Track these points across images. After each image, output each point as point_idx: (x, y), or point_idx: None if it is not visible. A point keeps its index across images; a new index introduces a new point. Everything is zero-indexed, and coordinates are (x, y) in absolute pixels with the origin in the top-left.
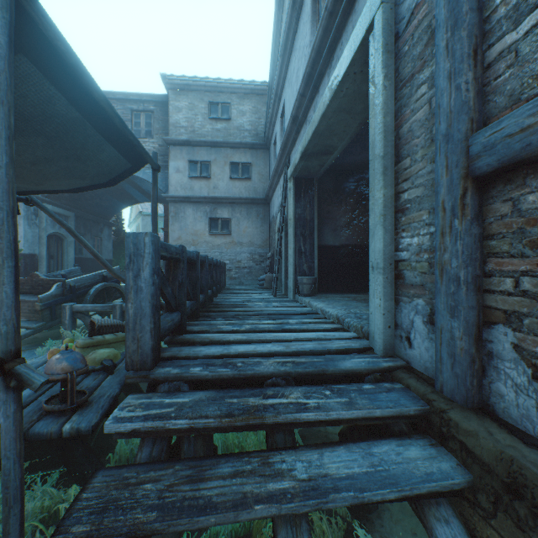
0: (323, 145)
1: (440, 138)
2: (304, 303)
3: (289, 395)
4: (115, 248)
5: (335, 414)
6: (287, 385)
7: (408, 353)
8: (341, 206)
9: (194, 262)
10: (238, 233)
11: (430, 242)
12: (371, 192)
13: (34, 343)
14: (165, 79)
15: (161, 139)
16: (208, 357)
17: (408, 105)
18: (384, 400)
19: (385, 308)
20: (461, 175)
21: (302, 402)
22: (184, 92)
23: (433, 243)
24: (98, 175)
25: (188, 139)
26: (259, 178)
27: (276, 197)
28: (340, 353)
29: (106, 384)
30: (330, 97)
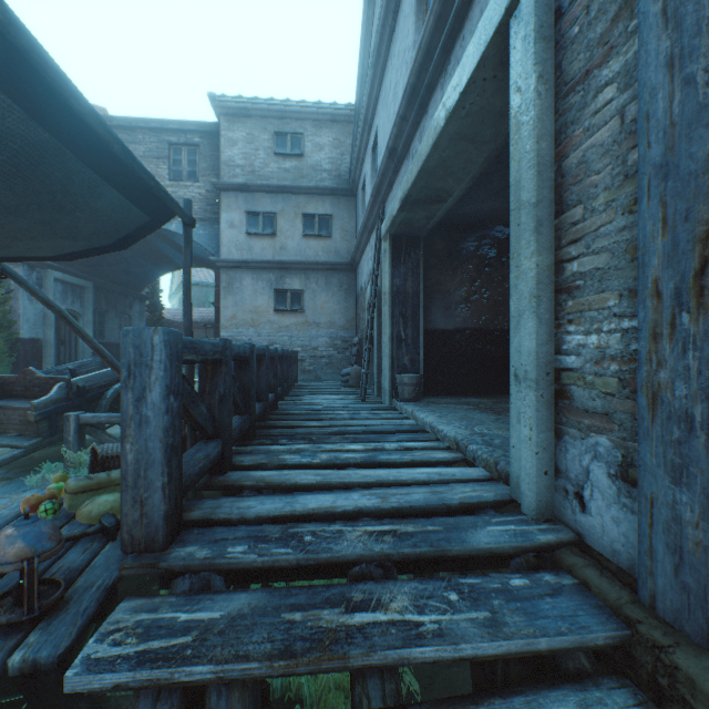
0: (432, 188)
1: (649, 171)
2: (405, 412)
3: (389, 603)
4: None
5: (470, 648)
6: (386, 575)
7: (578, 519)
8: (456, 274)
9: (247, 359)
10: (313, 310)
11: (623, 345)
12: (514, 260)
13: (27, 467)
14: (214, 101)
15: (210, 183)
16: (259, 519)
17: (578, 121)
18: (551, 616)
19: (539, 443)
20: (697, 235)
21: (411, 620)
22: (240, 118)
23: (628, 347)
24: (98, 233)
25: (246, 183)
26: (342, 235)
27: (365, 261)
28: (465, 509)
29: (100, 561)
30: (446, 117)
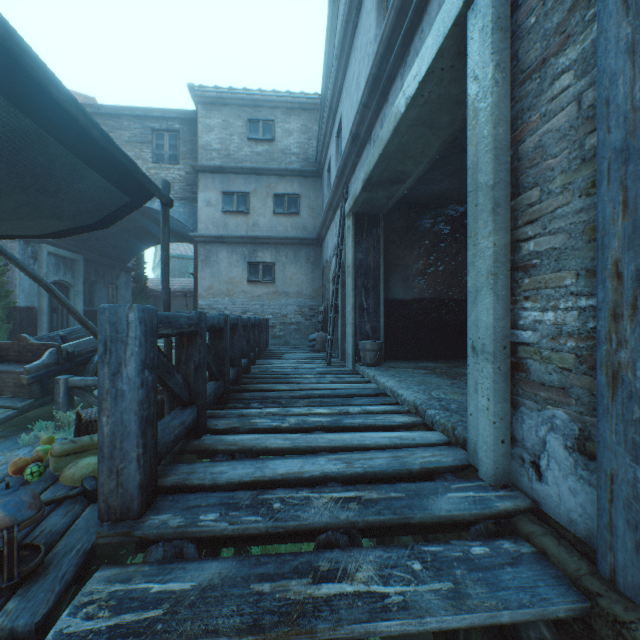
0: (392, 170)
1: (608, 155)
2: (367, 376)
3: (355, 573)
4: (135, 298)
5: (435, 622)
6: (351, 542)
7: (535, 487)
8: (414, 249)
9: (221, 329)
10: (283, 281)
11: (580, 322)
12: (471, 238)
13: (20, 425)
14: (193, 91)
15: (189, 166)
16: (231, 485)
17: (535, 107)
18: (512, 587)
19: (496, 413)
20: None
21: (377, 592)
22: (217, 106)
23: (585, 324)
24: (80, 213)
25: (222, 165)
26: (309, 213)
27: (330, 236)
28: (425, 473)
29: (80, 524)
30: (406, 104)
